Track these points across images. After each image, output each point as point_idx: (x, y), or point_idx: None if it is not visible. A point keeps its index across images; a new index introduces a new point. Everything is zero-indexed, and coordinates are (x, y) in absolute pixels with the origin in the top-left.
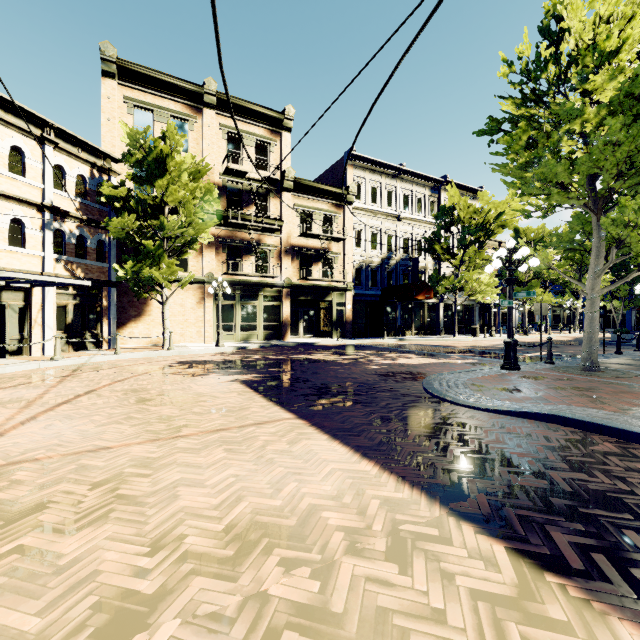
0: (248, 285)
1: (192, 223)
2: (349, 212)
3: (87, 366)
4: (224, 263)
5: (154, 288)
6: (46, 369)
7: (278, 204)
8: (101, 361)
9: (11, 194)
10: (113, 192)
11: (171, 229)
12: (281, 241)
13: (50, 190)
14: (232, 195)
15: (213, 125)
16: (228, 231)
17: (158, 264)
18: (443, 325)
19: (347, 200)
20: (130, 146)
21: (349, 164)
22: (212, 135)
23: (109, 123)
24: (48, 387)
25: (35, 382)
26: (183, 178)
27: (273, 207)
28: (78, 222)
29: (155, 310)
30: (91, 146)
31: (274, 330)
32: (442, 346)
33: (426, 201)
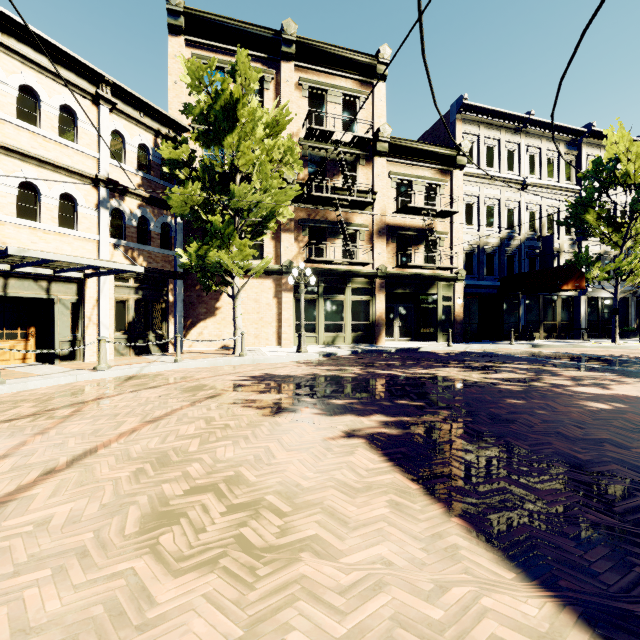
0: (333, 275)
1: (268, 190)
2: (459, 179)
3: (133, 380)
4: (305, 248)
5: (225, 280)
6: (81, 384)
7: (369, 173)
8: (156, 371)
9: (59, 163)
10: (173, 154)
11: (242, 197)
12: (373, 219)
13: (106, 160)
14: (314, 165)
15: (292, 80)
16: (309, 209)
17: (228, 247)
18: (585, 326)
19: (457, 163)
20: (192, 88)
21: (457, 118)
22: (291, 92)
23: (176, 87)
24: (34, 432)
25: (33, 415)
26: (257, 131)
27: (363, 177)
28: (140, 201)
29: (226, 306)
30: (154, 109)
31: (364, 331)
32: (625, 357)
33: (560, 161)
